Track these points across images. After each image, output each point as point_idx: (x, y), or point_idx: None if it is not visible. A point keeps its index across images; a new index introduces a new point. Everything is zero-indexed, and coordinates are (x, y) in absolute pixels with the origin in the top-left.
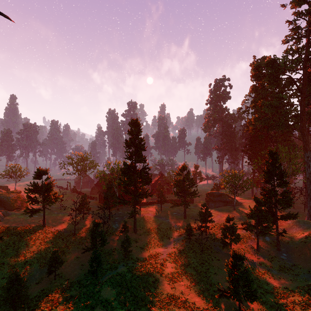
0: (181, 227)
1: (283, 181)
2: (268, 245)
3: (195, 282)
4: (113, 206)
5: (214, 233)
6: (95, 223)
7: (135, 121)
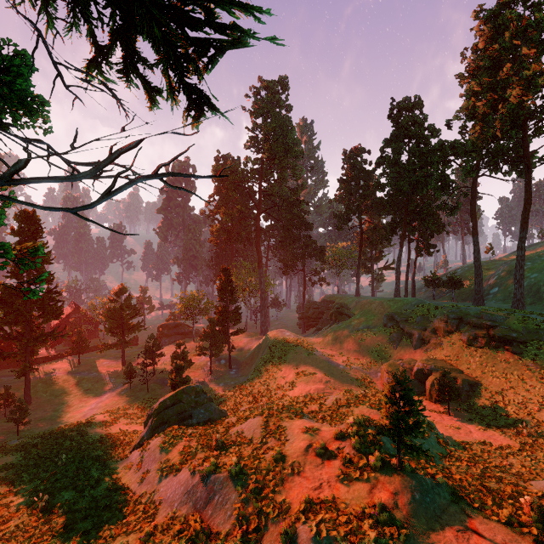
0: (117, 377)
1: (233, 297)
2: (223, 366)
3: (136, 417)
4: None
5: (165, 371)
6: None
7: (31, 214)
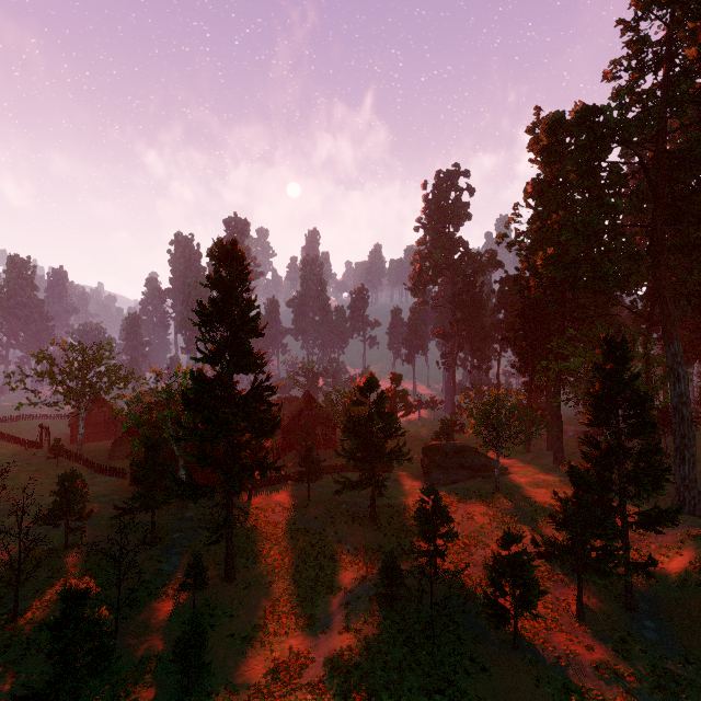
0: (364, 550)
1: (645, 420)
2: (601, 593)
3: None
4: (165, 503)
5: (455, 567)
6: (65, 595)
7: (230, 246)
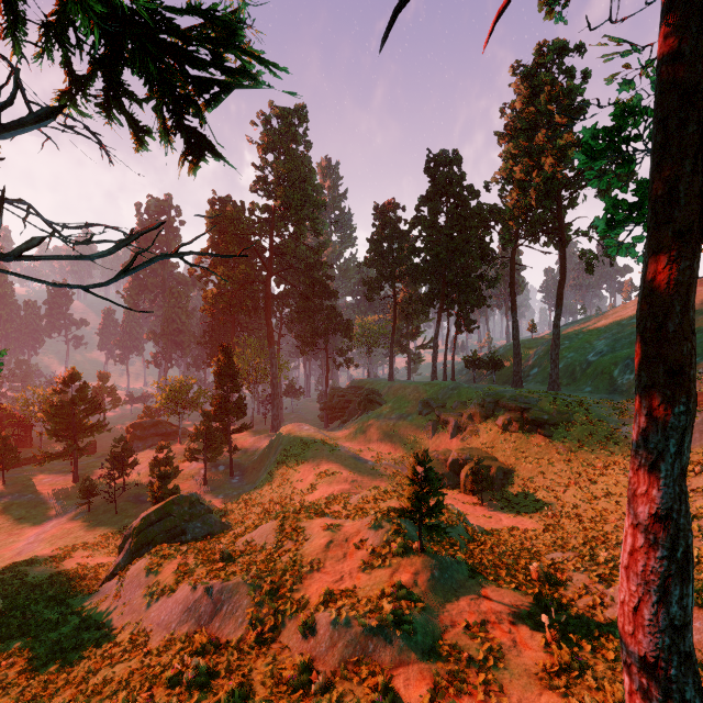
0: (67, 499)
1: (236, 384)
2: (222, 474)
3: (102, 547)
4: None
5: (139, 484)
6: None
7: None
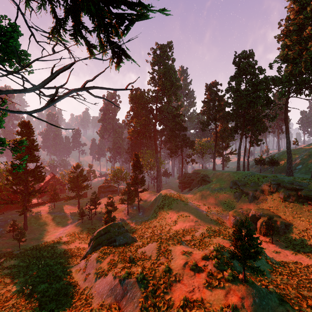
0: (75, 216)
1: (141, 170)
2: (135, 210)
3: (85, 239)
4: None
5: (101, 212)
6: None
7: (27, 123)
